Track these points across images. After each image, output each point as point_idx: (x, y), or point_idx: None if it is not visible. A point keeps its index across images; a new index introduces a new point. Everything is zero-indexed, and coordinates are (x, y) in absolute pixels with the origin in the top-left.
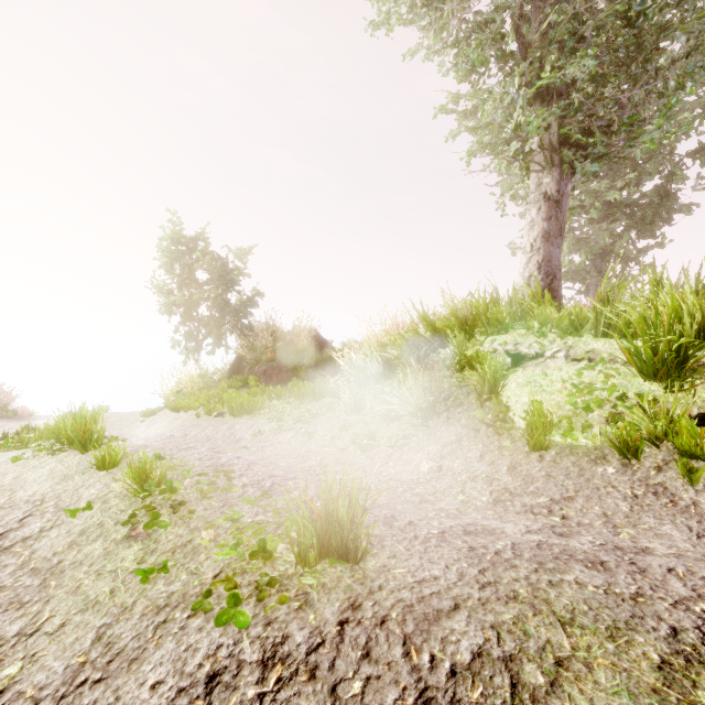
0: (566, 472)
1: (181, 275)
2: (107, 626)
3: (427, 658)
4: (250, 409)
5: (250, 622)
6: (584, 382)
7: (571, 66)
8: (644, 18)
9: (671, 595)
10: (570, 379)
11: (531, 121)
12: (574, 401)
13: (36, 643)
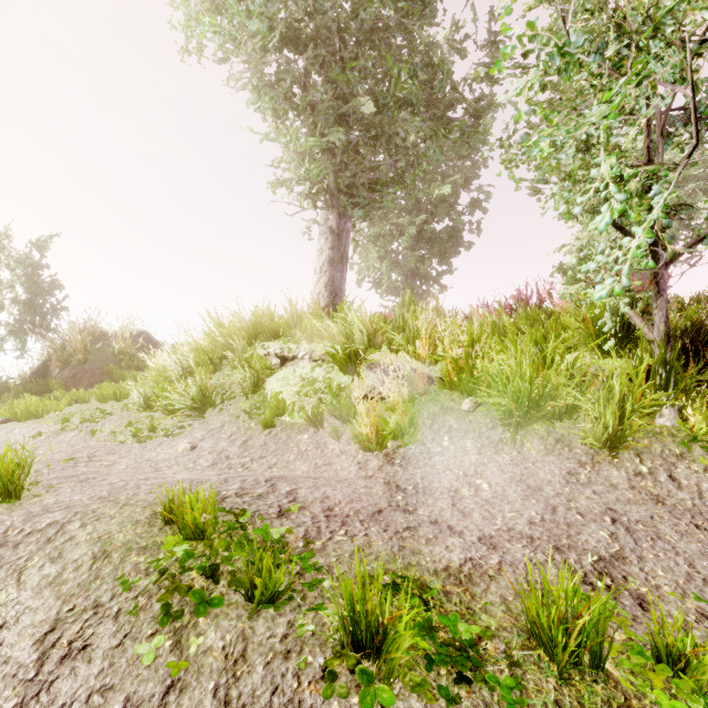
0: (278, 440)
1: None
2: None
3: (18, 531)
4: (39, 413)
5: None
6: (313, 377)
7: (332, 136)
8: (388, 110)
9: (220, 489)
10: (306, 375)
11: (311, 170)
12: (299, 391)
13: None
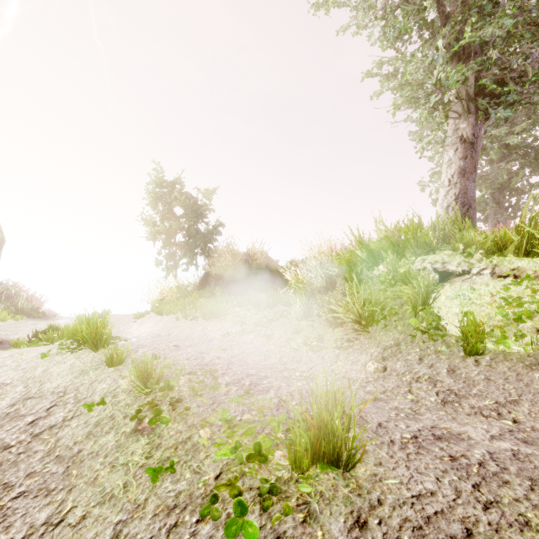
0: (504, 376)
1: (163, 211)
2: (123, 523)
3: None
4: (218, 314)
5: (259, 535)
6: (512, 296)
7: (489, 26)
8: None
9: None
10: (497, 293)
11: (451, 76)
12: (505, 313)
13: (61, 535)
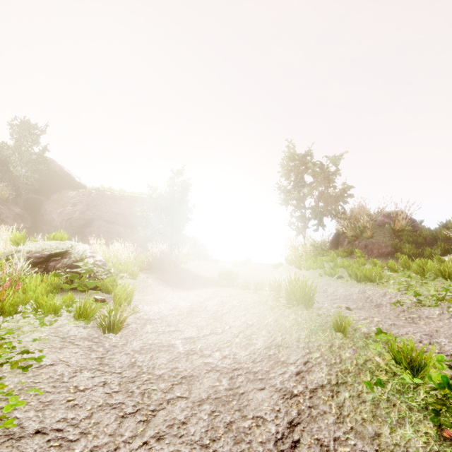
0: None
1: (294, 180)
2: None
3: None
4: (372, 278)
5: None
6: None
7: None
8: None
9: None
10: None
11: None
12: None
13: None
